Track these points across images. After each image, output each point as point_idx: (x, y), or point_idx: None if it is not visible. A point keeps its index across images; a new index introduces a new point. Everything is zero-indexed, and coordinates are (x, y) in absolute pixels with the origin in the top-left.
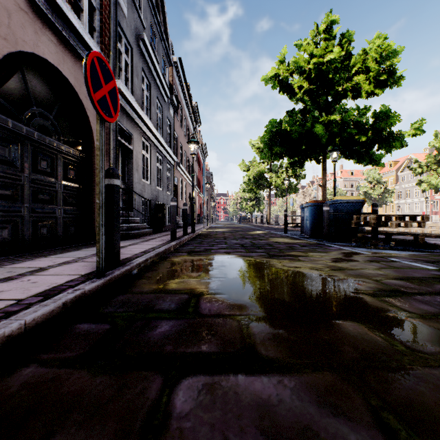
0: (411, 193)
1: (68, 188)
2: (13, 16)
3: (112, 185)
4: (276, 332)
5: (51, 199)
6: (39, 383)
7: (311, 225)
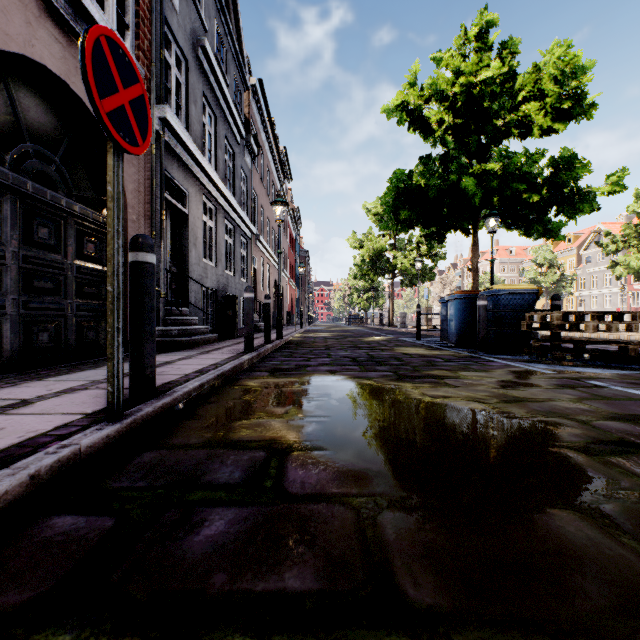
0: (599, 281)
1: (84, 270)
2: None
3: (142, 264)
4: (430, 537)
5: (55, 287)
6: None
7: (458, 327)
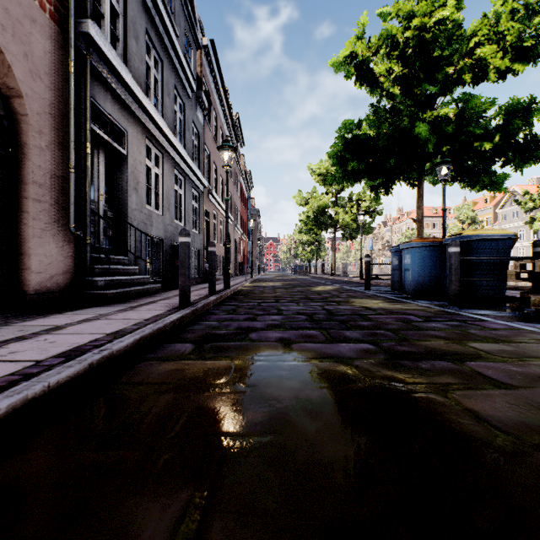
0: None
1: None
2: None
3: None
4: None
5: None
6: None
7: (416, 277)
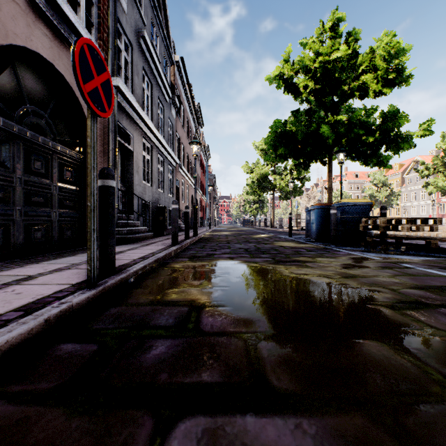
0: (417, 196)
1: (64, 190)
2: (3, 7)
3: (107, 187)
4: (289, 355)
5: (45, 201)
6: (1, 429)
7: (317, 228)
